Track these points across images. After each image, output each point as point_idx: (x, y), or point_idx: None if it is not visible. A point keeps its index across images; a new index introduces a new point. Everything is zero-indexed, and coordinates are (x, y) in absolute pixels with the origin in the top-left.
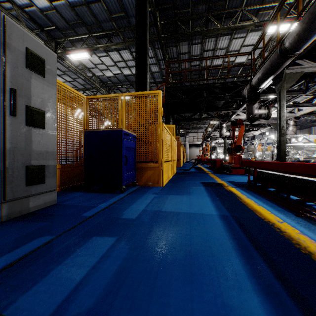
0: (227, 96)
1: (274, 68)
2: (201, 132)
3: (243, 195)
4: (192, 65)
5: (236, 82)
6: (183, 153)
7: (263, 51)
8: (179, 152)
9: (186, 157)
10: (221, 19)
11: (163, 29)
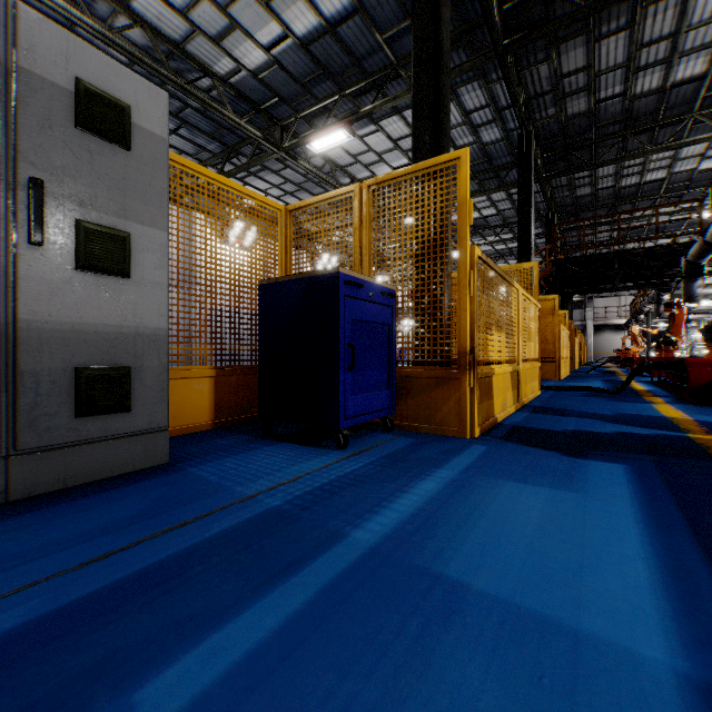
0: (654, 266)
1: (703, 251)
2: (628, 293)
3: (636, 384)
4: (598, 189)
5: (670, 246)
6: (581, 347)
7: (709, 208)
8: (573, 346)
9: (587, 354)
10: (652, 130)
11: (545, 160)
